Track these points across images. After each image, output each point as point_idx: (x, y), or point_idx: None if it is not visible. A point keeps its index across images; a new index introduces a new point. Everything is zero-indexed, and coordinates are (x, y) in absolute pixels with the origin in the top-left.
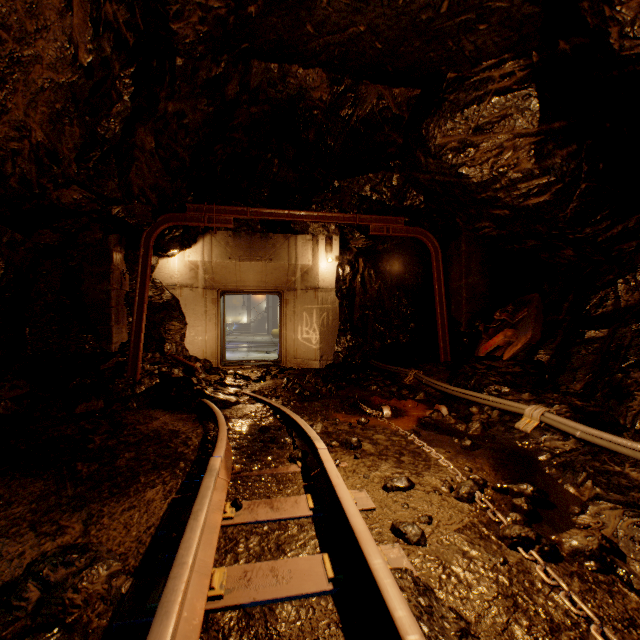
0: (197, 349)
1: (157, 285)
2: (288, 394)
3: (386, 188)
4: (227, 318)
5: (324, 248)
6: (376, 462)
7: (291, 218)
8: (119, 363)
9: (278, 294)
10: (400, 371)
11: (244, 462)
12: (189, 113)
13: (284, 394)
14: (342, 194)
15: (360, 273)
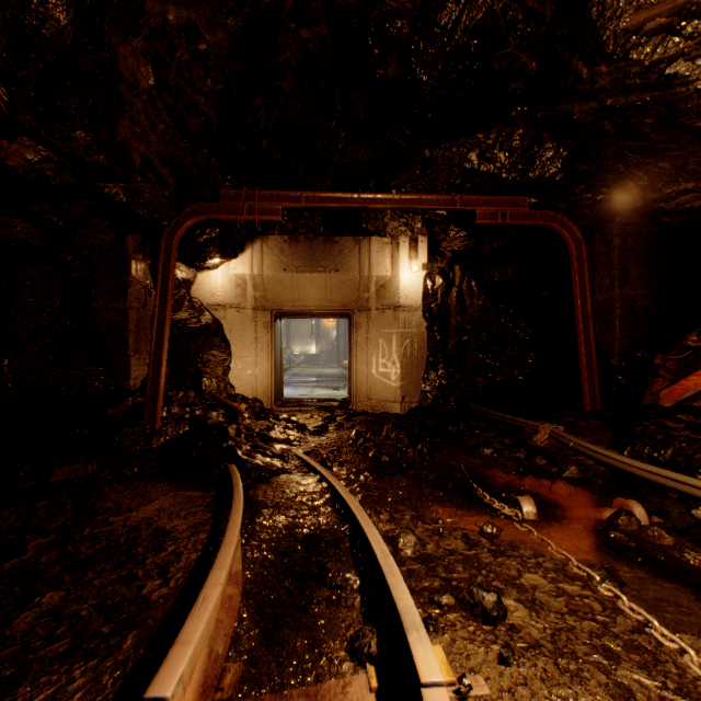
0: (245, 385)
1: (195, 305)
2: (357, 458)
3: (502, 152)
4: (294, 348)
5: (407, 253)
6: (559, 687)
7: (362, 204)
8: (136, 405)
9: (347, 317)
10: (523, 424)
11: (252, 651)
12: (205, 31)
13: (351, 457)
14: (434, 169)
15: (456, 285)
